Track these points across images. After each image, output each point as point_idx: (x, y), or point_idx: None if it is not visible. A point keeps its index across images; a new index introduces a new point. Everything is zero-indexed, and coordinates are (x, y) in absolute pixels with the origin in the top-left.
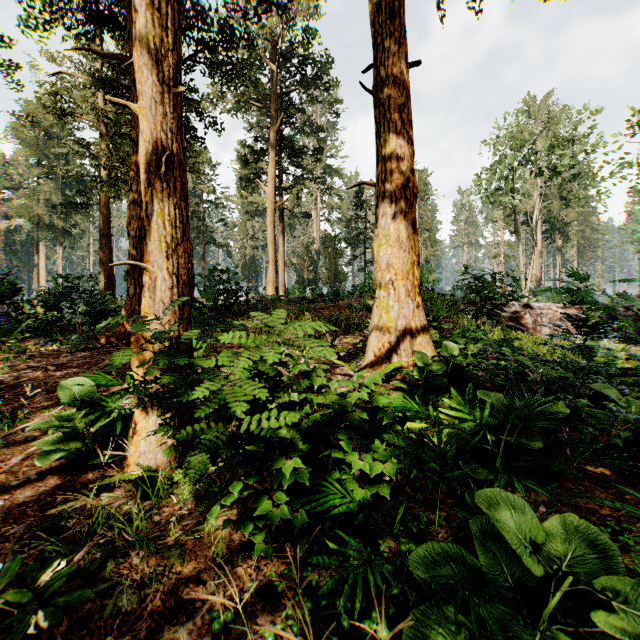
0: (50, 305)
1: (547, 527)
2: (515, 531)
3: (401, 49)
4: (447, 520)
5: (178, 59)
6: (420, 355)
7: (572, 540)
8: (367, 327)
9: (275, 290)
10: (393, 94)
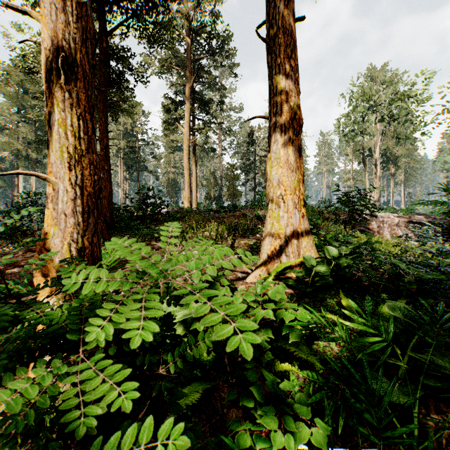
0: None
1: None
2: None
3: (289, 6)
4: None
5: None
6: (308, 258)
7: None
8: (258, 231)
9: (190, 204)
10: (283, 43)
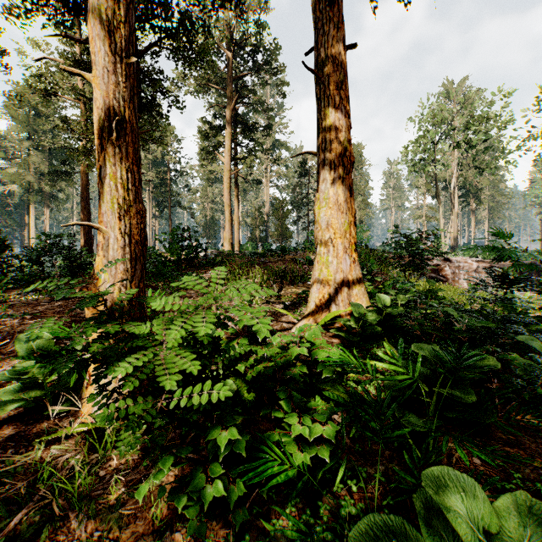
0: (33, 259)
1: (498, 508)
2: (467, 519)
3: (339, 33)
4: (385, 475)
5: (130, 32)
6: (356, 306)
7: (526, 523)
8: (309, 279)
9: (231, 246)
10: (332, 73)
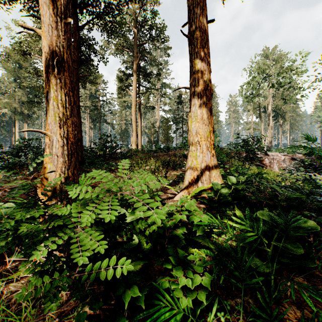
0: (15, 154)
1: None
2: None
3: (203, 12)
4: (243, 306)
5: (68, 2)
6: (215, 184)
7: None
8: (184, 166)
9: (136, 146)
10: (199, 37)
